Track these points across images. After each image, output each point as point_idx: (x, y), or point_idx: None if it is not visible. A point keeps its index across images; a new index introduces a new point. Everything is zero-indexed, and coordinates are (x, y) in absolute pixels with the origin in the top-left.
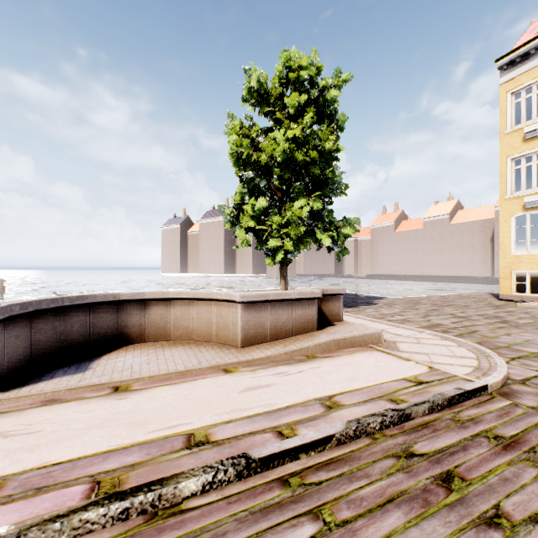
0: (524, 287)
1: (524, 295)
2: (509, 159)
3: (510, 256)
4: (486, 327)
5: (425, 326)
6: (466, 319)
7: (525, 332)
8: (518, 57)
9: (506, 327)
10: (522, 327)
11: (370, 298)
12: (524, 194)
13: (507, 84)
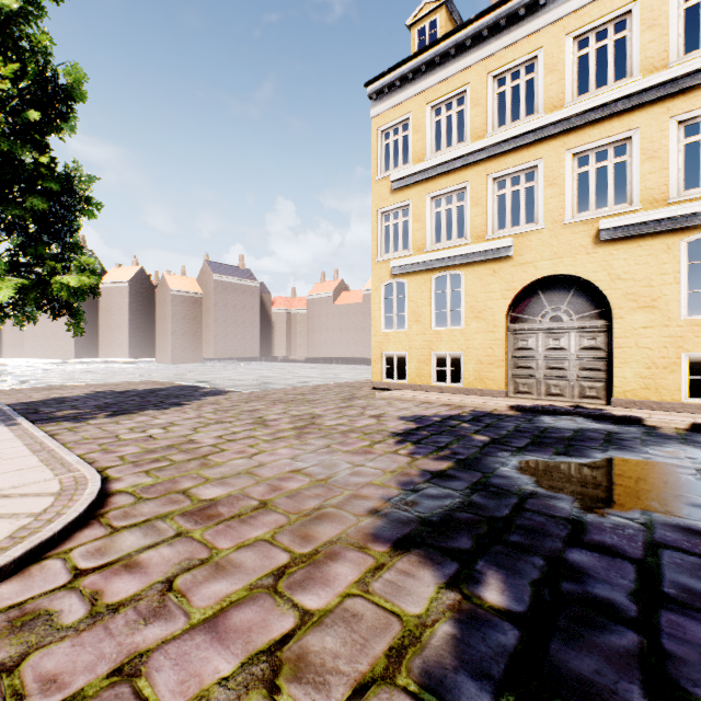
0: (404, 371)
1: (391, 382)
2: (380, 212)
3: (380, 334)
4: (254, 440)
5: (149, 450)
6: (262, 425)
7: (293, 445)
8: (385, 86)
9: (286, 437)
10: (309, 435)
11: (203, 395)
12: (392, 257)
13: (378, 118)
